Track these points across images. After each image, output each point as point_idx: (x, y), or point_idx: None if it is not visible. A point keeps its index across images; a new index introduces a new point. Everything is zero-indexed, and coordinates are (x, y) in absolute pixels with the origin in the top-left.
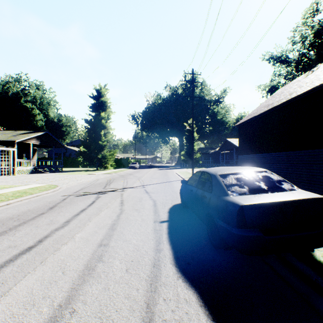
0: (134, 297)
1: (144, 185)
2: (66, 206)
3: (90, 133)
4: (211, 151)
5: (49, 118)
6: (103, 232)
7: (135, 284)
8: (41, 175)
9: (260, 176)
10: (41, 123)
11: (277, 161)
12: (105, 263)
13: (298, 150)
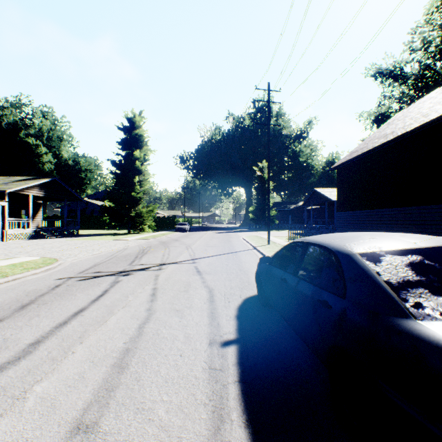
0: None
1: (195, 259)
2: (52, 302)
3: (119, 181)
4: (292, 206)
5: (61, 159)
6: (96, 379)
7: None
8: (44, 241)
9: None
10: (50, 167)
11: (403, 221)
12: None
13: None
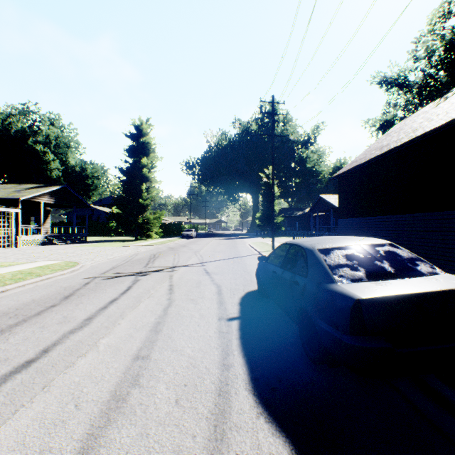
0: (188, 450)
1: (203, 263)
2: (88, 294)
3: (126, 188)
4: (298, 212)
5: (68, 166)
6: (141, 337)
7: (189, 427)
8: (56, 247)
9: (381, 252)
10: (57, 174)
11: (395, 228)
12: (143, 388)
13: (426, 211)
